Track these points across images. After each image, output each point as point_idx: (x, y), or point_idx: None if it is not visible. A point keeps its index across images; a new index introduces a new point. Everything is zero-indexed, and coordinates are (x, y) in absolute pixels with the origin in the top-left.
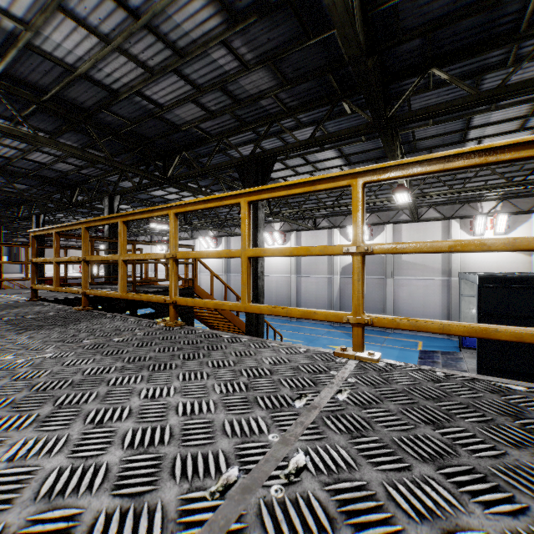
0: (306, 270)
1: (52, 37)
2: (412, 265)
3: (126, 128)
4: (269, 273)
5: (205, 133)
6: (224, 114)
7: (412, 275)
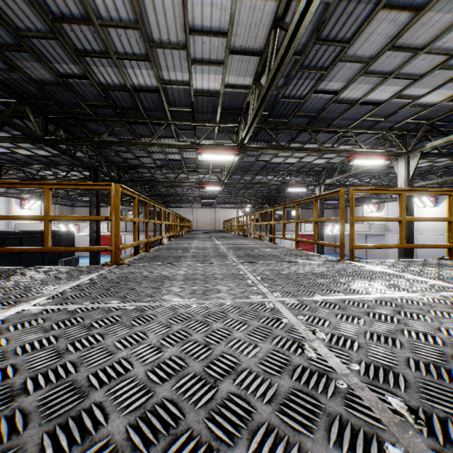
0: None
1: None
2: None
3: None
4: None
5: None
6: None
7: None
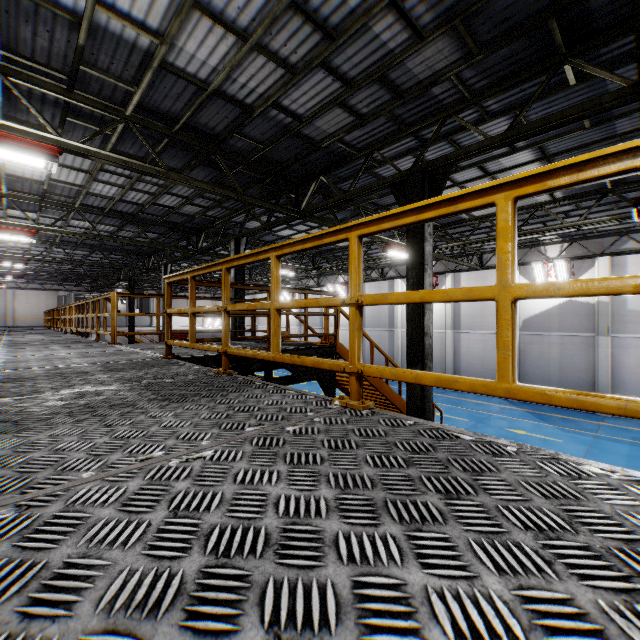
0: (468, 324)
1: (186, 47)
2: None
3: (257, 154)
4: None
5: (350, 148)
6: (378, 117)
7: None
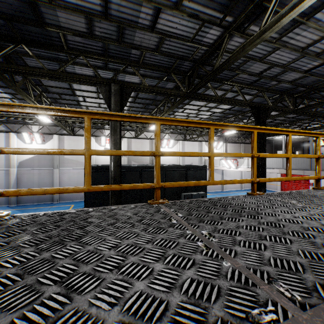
0: None
1: None
2: (71, 161)
3: None
4: None
5: None
6: None
7: (71, 167)
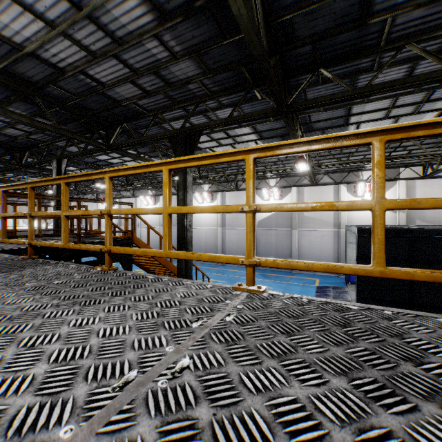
0: (230, 224)
1: (1, 18)
2: (312, 220)
3: (72, 101)
4: (200, 226)
5: (142, 109)
6: (158, 94)
7: (312, 227)
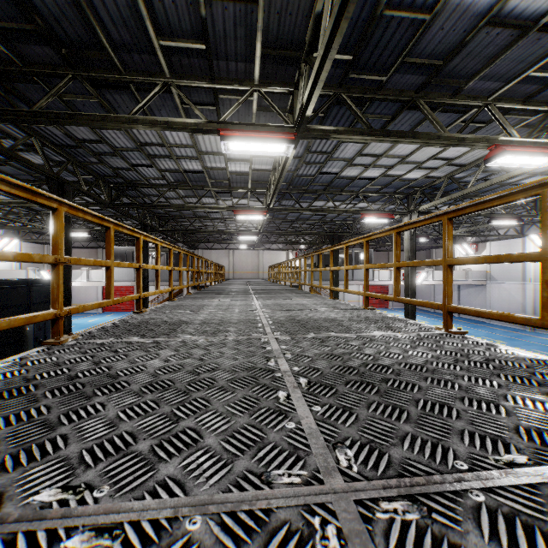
0: None
1: None
2: None
3: None
4: None
5: None
6: None
7: None
